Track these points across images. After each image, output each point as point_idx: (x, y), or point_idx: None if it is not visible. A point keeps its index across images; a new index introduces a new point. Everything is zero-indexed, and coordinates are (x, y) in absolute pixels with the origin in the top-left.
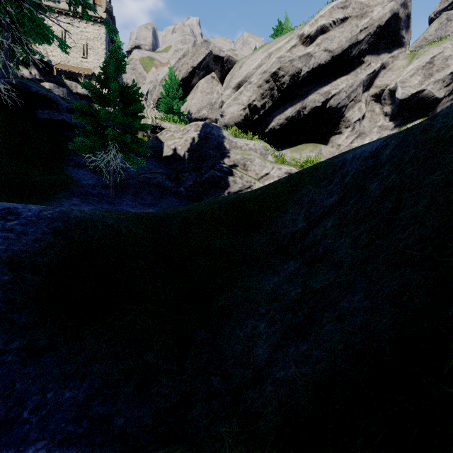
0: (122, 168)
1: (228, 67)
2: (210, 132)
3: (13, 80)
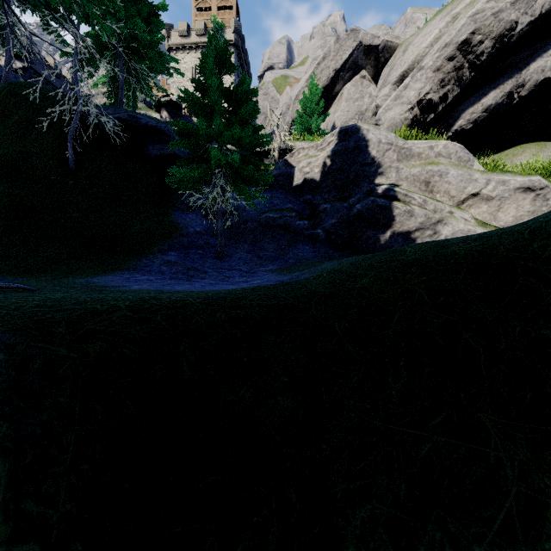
0: (240, 207)
1: (386, 57)
2: (364, 137)
3: (122, 114)
